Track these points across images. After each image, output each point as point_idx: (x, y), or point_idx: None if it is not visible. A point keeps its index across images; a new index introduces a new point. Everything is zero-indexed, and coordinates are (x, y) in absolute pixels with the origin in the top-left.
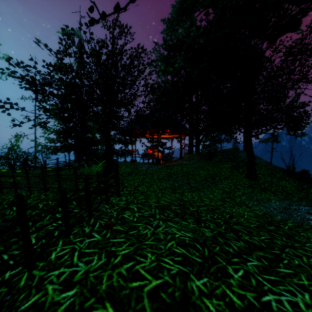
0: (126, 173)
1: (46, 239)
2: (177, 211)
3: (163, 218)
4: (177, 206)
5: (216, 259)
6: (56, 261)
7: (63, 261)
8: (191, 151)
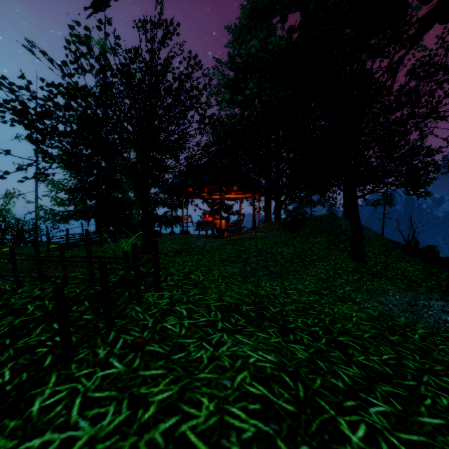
0: (173, 252)
1: (29, 372)
2: (250, 314)
3: (229, 328)
4: (250, 305)
5: (318, 403)
6: (40, 416)
7: (52, 417)
8: (268, 218)
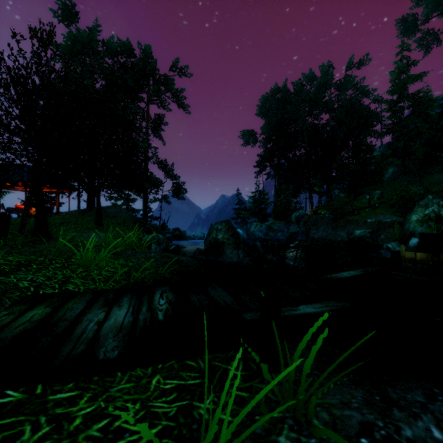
0: None
1: None
2: None
3: None
4: None
5: None
6: None
7: None
8: None
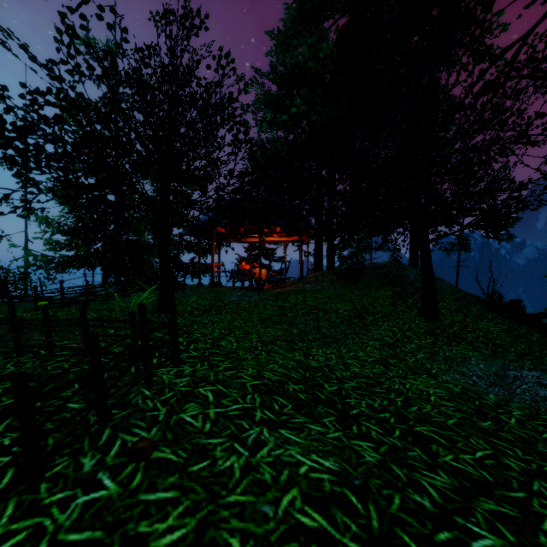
0: (199, 310)
1: None
2: (299, 396)
3: (270, 419)
4: (298, 383)
5: (400, 539)
6: None
7: None
8: (319, 266)
